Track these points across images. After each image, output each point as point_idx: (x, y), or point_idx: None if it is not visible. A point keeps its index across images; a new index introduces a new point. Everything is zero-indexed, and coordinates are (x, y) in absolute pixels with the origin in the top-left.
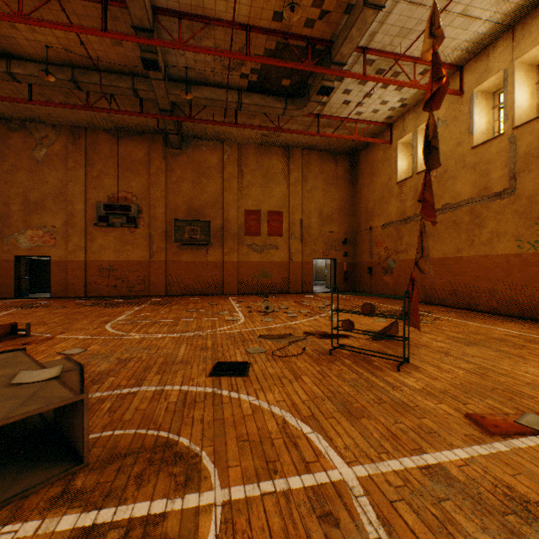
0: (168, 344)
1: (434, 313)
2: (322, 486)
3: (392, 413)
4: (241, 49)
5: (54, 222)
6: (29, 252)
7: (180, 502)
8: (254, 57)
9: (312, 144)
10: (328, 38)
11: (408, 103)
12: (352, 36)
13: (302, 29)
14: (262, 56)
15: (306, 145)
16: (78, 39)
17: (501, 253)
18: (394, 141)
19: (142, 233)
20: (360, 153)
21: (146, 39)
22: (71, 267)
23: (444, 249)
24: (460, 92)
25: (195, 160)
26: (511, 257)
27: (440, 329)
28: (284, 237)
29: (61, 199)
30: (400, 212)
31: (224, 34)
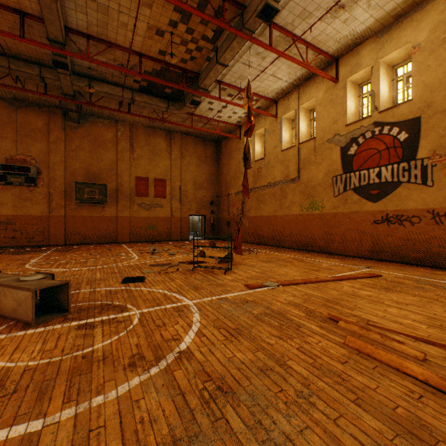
0: (86, 272)
1: (260, 249)
2: (179, 306)
3: (215, 287)
4: (135, 65)
5: None
6: None
7: (122, 314)
8: (145, 76)
9: (188, 131)
10: (197, 71)
11: None
12: (211, 76)
13: (179, 63)
14: (151, 72)
15: (184, 131)
16: None
17: (294, 213)
18: (242, 138)
19: (42, 192)
20: (222, 141)
21: (60, 49)
22: None
23: (268, 210)
24: (276, 116)
25: (93, 133)
26: (298, 216)
27: (257, 257)
28: (167, 198)
29: None
30: None
31: (122, 54)
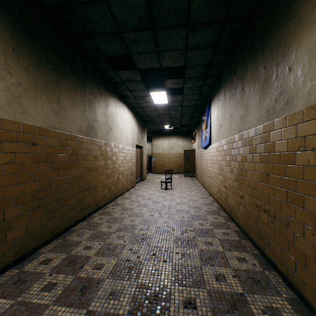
0: None
1: None
2: None
3: None
4: None
5: None
6: None
7: None
8: None
9: None
10: None
11: None
12: None
13: None
14: None
15: None
16: None
17: None
18: None
19: None
20: None
21: None
22: None
23: None
24: None
25: None
26: None
27: None
28: None
29: None
30: None
31: None
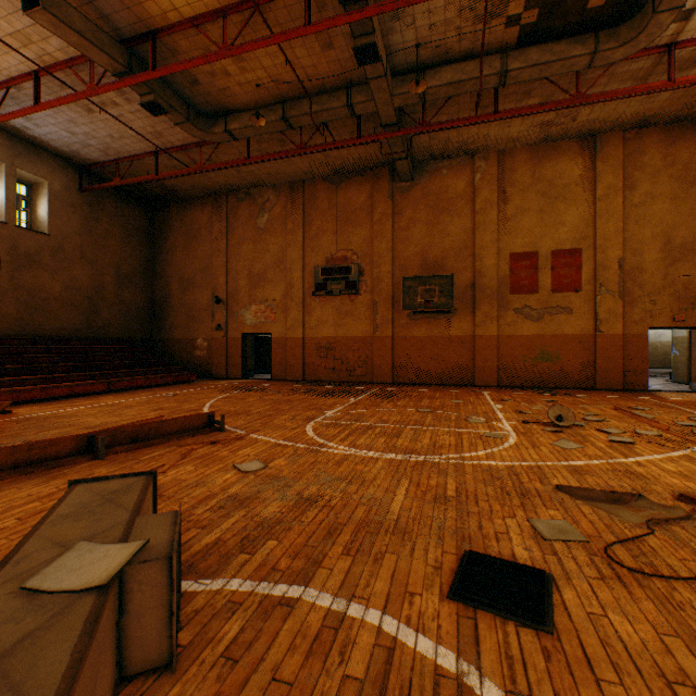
0: (378, 474)
1: None
2: None
3: None
4: None
5: (274, 295)
6: (253, 329)
7: None
8: None
9: (645, 115)
10: None
11: None
12: None
13: None
14: None
15: (633, 120)
16: (285, 60)
17: None
18: None
19: (363, 301)
20: None
21: (358, 12)
22: (289, 345)
23: None
24: None
25: (432, 191)
26: None
27: None
28: (583, 291)
29: (281, 268)
30: None
31: None
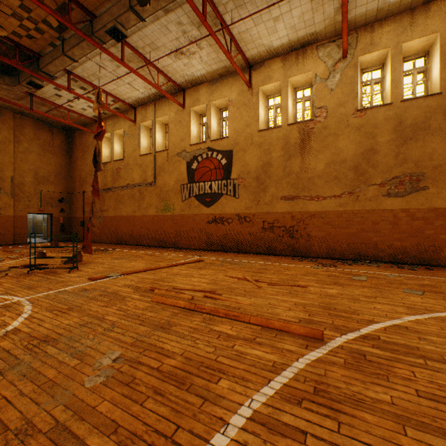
0: None
1: (118, 248)
2: (7, 304)
3: (55, 284)
4: None
5: None
6: None
7: None
8: None
9: (26, 112)
10: (37, 51)
11: (108, 113)
12: (56, 64)
13: (10, 35)
14: None
15: (20, 110)
16: None
17: (151, 214)
18: None
19: None
20: (76, 132)
21: None
22: None
23: (128, 211)
24: (135, 121)
25: None
26: (155, 216)
27: (112, 255)
28: None
29: None
30: (104, 184)
31: None
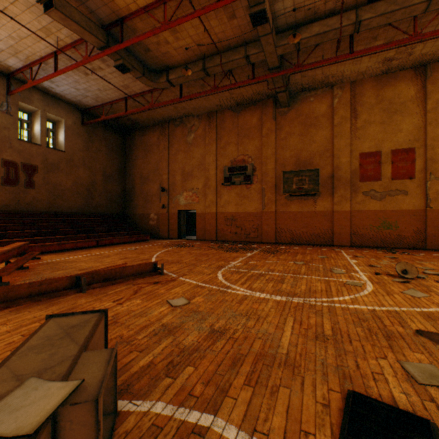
0: (269, 312)
1: None
2: None
3: None
4: None
5: (197, 185)
6: (185, 207)
7: None
8: None
9: None
10: None
11: None
12: None
13: None
14: None
15: None
16: (204, 30)
17: None
18: None
19: (255, 188)
20: None
21: None
22: (207, 217)
23: None
24: None
25: (302, 113)
26: None
27: None
28: (416, 178)
29: (202, 168)
30: None
31: None
